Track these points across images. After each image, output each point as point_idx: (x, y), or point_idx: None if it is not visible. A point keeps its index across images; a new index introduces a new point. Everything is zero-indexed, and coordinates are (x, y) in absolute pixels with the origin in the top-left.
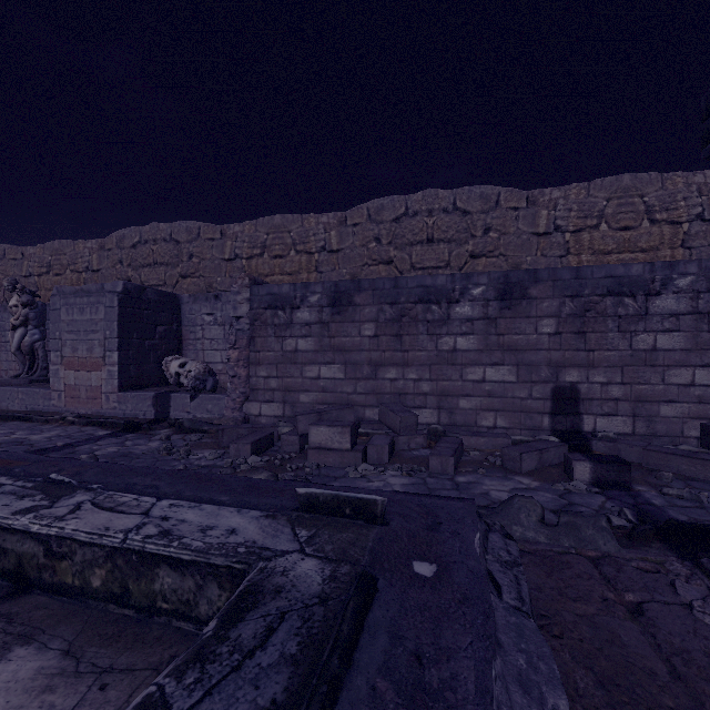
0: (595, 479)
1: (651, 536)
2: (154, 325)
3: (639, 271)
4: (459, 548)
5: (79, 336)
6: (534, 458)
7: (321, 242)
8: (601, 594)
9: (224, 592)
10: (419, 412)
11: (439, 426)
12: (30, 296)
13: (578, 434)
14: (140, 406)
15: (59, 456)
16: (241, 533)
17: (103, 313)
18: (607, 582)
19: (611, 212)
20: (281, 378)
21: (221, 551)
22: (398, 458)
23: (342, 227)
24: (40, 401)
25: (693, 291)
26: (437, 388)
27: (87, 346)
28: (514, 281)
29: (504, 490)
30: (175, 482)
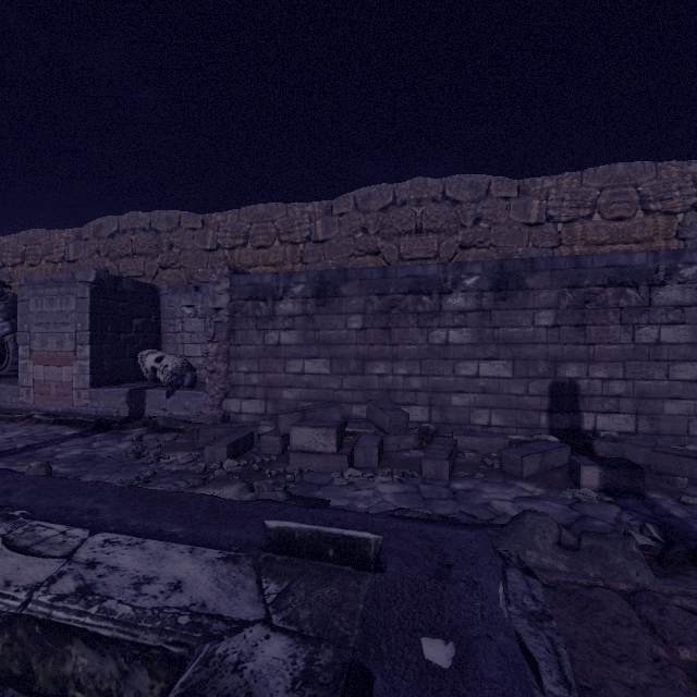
0: (604, 486)
1: (686, 560)
2: (130, 317)
3: (642, 260)
4: (481, 610)
5: (48, 329)
6: (535, 461)
7: (306, 232)
8: (650, 649)
9: (158, 683)
10: (409, 409)
11: (431, 425)
12: None
13: (578, 433)
14: (113, 403)
15: (14, 461)
16: (188, 588)
17: (74, 304)
18: (652, 631)
19: (605, 202)
20: (262, 374)
21: (154, 624)
22: (388, 461)
23: (328, 217)
24: (7, 397)
25: None
26: (428, 384)
27: (57, 339)
28: (509, 270)
29: (506, 500)
30: (122, 504)
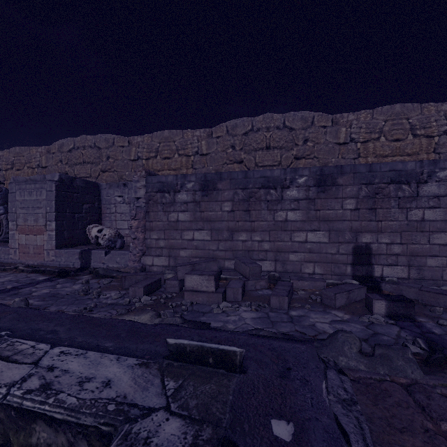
0: (388, 313)
1: (444, 363)
2: (82, 203)
3: (412, 166)
4: (311, 400)
5: (28, 211)
6: (344, 297)
7: (195, 148)
8: (421, 423)
9: None
10: (262, 263)
11: (276, 273)
12: None
13: (371, 278)
14: (70, 259)
15: (5, 297)
16: (114, 385)
17: (45, 195)
18: (423, 411)
19: (388, 129)
20: (167, 240)
21: (91, 410)
22: (248, 297)
23: (209, 139)
24: (2, 255)
25: None
26: (274, 247)
27: (34, 218)
28: (327, 173)
29: (325, 322)
30: (73, 327)
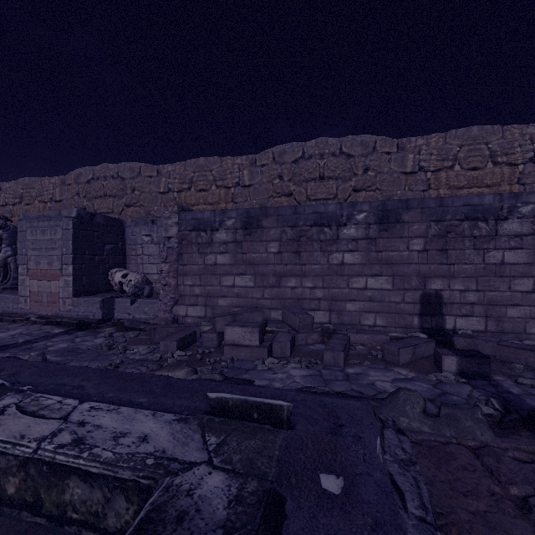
0: (460, 370)
1: (519, 425)
2: (103, 244)
3: (490, 200)
4: (363, 456)
5: (41, 253)
6: (409, 352)
7: (236, 179)
8: (488, 487)
9: (132, 506)
10: (314, 313)
11: (331, 325)
12: (3, 221)
13: (442, 331)
14: (90, 309)
15: (17, 352)
16: (152, 440)
17: (61, 234)
18: (491, 475)
19: (463, 156)
20: (203, 286)
21: (129, 464)
22: (298, 352)
23: (252, 167)
24: (10, 304)
25: (534, 216)
26: (328, 294)
27: (47, 261)
28: (390, 208)
29: (386, 381)
30: (101, 382)
